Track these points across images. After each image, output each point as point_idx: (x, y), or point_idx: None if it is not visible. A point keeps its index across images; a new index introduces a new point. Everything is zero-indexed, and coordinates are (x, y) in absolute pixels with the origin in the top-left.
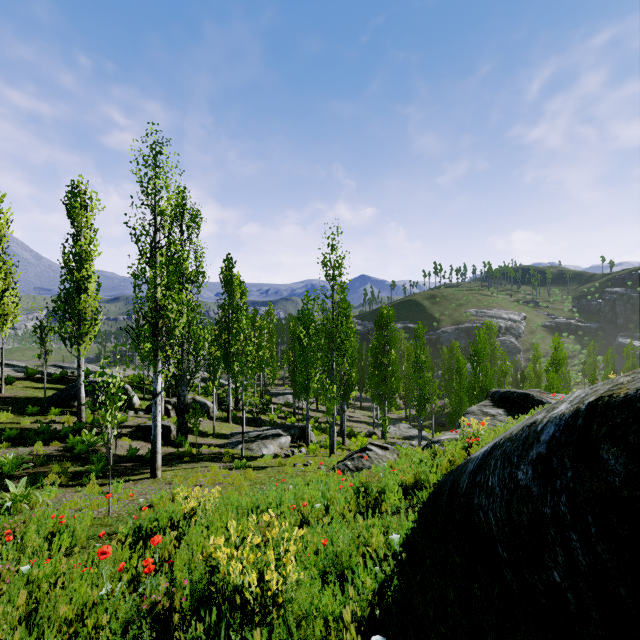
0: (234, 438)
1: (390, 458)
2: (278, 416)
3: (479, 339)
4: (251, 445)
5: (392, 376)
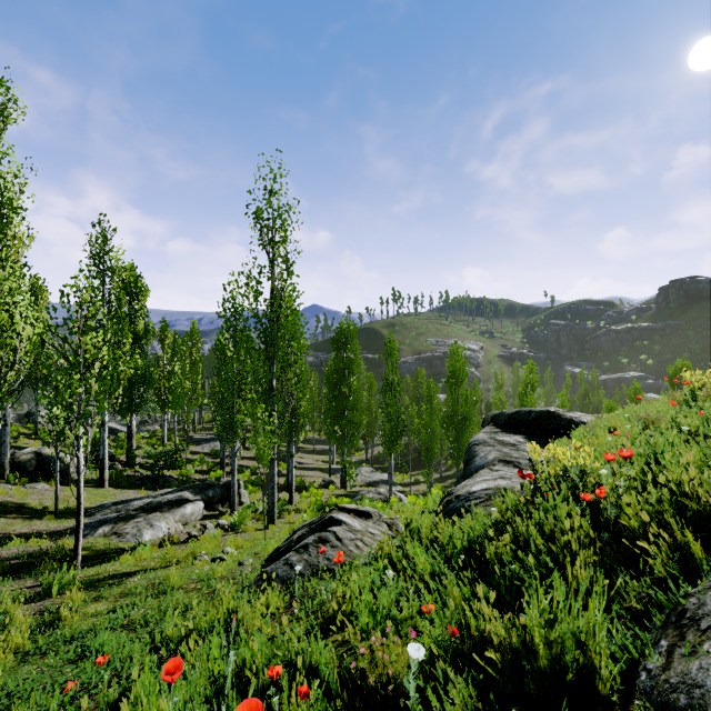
0: (100, 514)
1: (388, 544)
2: (197, 470)
3: (458, 357)
4: (124, 526)
5: (354, 408)
